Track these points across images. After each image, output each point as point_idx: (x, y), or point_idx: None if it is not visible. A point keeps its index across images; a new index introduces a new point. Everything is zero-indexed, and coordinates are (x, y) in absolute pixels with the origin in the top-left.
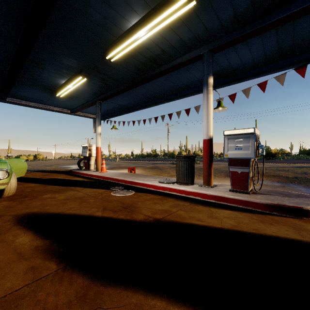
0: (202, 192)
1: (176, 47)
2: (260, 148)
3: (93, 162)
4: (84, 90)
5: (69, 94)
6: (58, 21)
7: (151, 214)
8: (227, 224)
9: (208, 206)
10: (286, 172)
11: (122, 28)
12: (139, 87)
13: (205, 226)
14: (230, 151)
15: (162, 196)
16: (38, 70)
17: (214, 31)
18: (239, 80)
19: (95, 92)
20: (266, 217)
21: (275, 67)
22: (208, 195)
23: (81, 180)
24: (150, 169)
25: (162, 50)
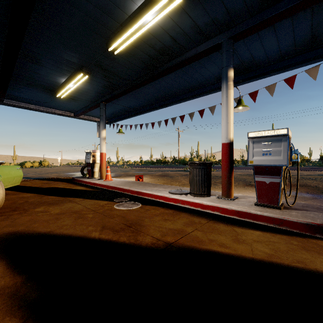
0: (221, 205)
1: (190, 36)
2: (294, 153)
3: (98, 170)
4: (87, 90)
5: (71, 94)
6: (50, 3)
7: (160, 235)
8: (260, 252)
9: (230, 224)
10: (314, 181)
11: (126, 11)
12: (147, 86)
13: (231, 256)
14: (256, 157)
15: (174, 210)
16: (34, 67)
17: (236, 13)
18: (261, 76)
19: (98, 92)
20: (309, 242)
21: (306, 59)
22: (229, 210)
23: (82, 189)
24: (160, 177)
25: (174, 40)
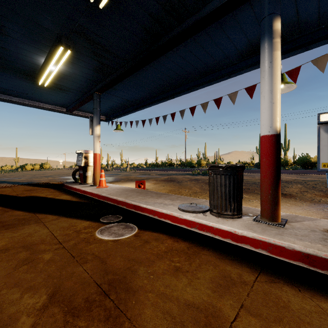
0: (271, 240)
1: None
2: None
3: (91, 174)
4: (75, 75)
5: (57, 82)
6: None
7: None
8: None
9: (304, 287)
10: None
11: None
12: (150, 68)
13: None
14: None
15: (189, 243)
16: None
17: None
18: (305, 46)
19: (90, 78)
20: None
21: None
22: (288, 251)
23: (67, 200)
24: (165, 182)
25: None
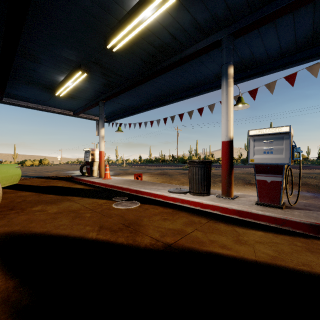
0: (221, 205)
1: (189, 32)
2: (296, 151)
3: (96, 168)
4: (86, 88)
5: (70, 93)
6: None
7: (159, 236)
8: (263, 254)
9: (231, 224)
10: (314, 180)
11: (124, 7)
12: (146, 84)
13: (233, 258)
14: (257, 156)
15: (173, 209)
16: (32, 65)
17: (237, 9)
18: (261, 73)
19: (97, 90)
20: (313, 243)
21: (307, 56)
22: (230, 210)
23: (81, 188)
24: (159, 176)
25: (173, 36)
